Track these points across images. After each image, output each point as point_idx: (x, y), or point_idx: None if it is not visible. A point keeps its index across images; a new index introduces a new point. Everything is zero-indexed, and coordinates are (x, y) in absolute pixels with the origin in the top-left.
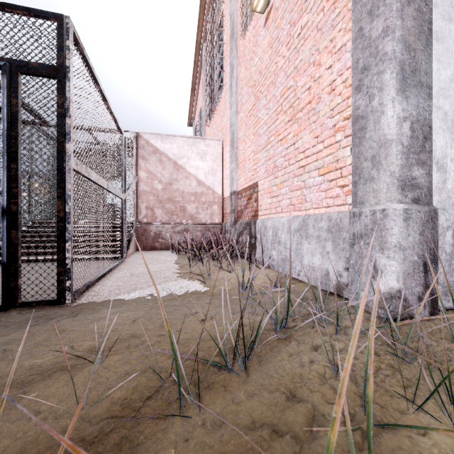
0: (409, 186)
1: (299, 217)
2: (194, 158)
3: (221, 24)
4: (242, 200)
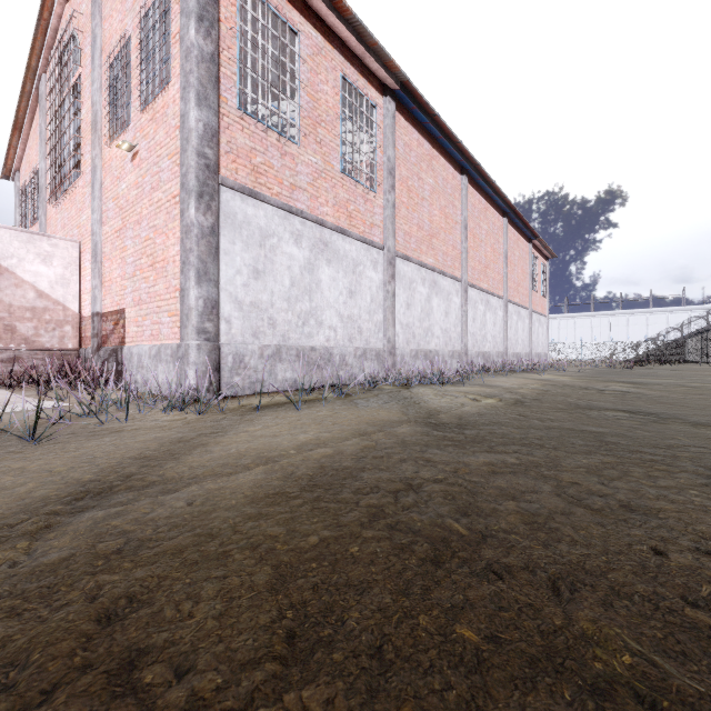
0: (203, 332)
1: (156, 346)
2: (31, 260)
3: (78, 88)
4: (108, 324)
